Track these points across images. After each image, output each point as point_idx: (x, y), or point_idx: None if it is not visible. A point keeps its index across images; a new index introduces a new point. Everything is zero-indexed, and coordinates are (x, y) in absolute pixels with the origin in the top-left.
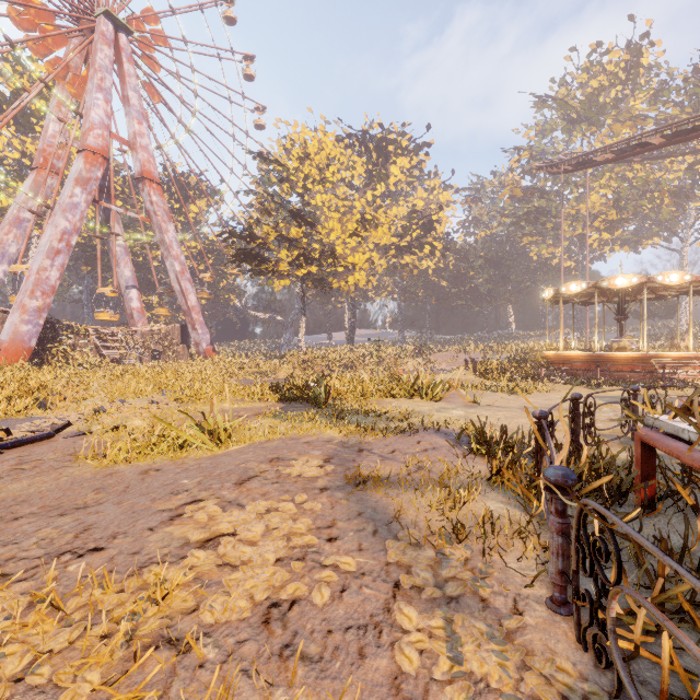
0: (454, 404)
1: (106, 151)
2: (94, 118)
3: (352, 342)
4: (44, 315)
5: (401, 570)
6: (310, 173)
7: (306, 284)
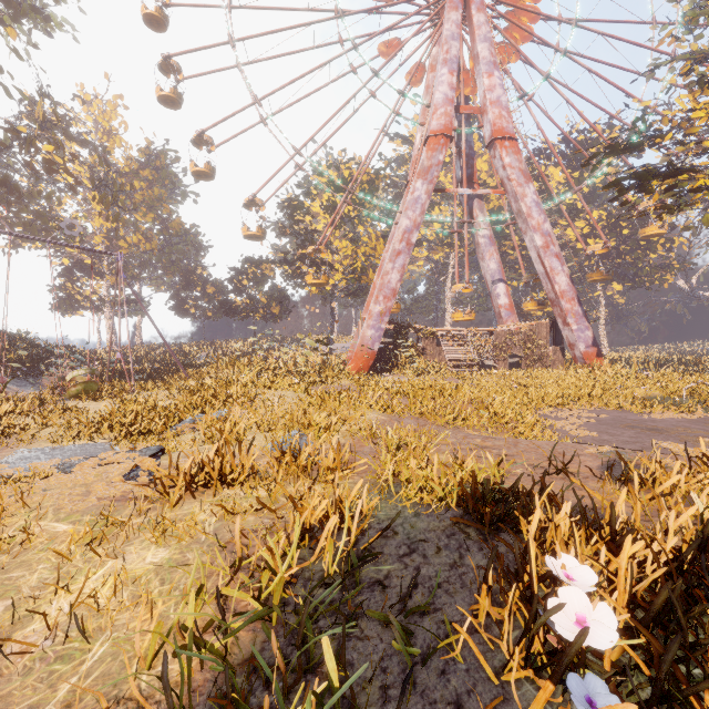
0: None
1: (449, 128)
2: (438, 99)
3: None
4: (385, 319)
5: None
6: None
7: None
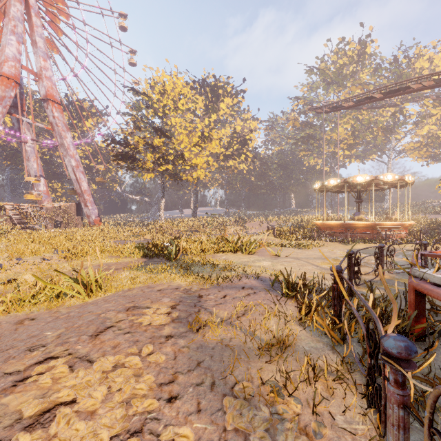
0: (263, 256)
1: (18, 78)
2: (8, 53)
3: (196, 215)
4: None
5: (239, 436)
6: (167, 103)
7: (165, 177)
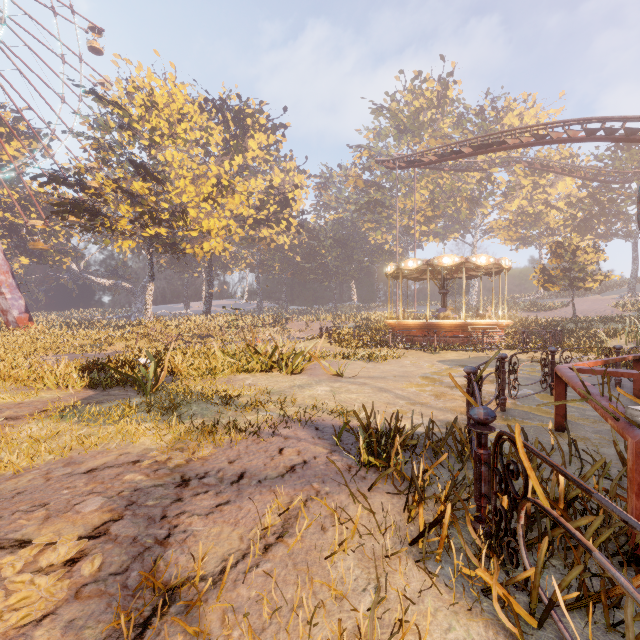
0: (317, 377)
1: None
2: None
3: (209, 312)
4: None
5: None
6: (158, 125)
7: (156, 248)
